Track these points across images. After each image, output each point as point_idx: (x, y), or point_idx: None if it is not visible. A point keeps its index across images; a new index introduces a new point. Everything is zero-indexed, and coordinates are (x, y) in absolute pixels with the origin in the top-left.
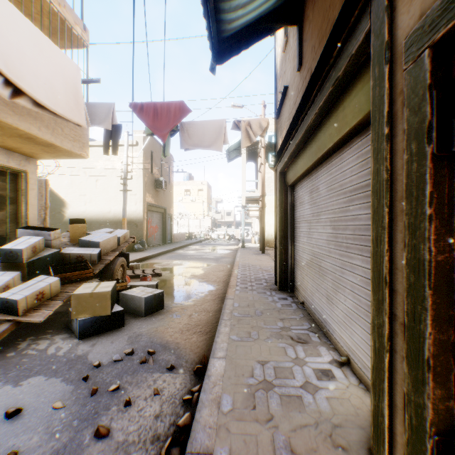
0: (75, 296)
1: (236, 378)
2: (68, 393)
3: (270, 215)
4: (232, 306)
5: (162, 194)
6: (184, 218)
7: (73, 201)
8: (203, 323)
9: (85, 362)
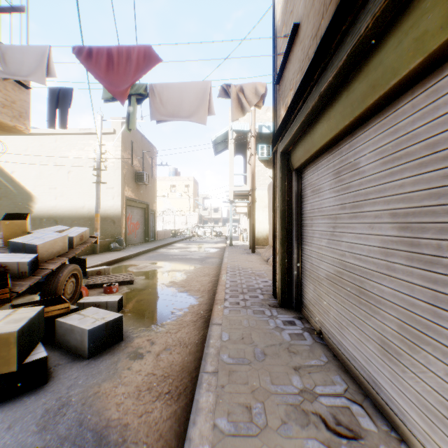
0: None
1: None
2: None
3: (260, 211)
4: (220, 340)
5: (144, 188)
6: (170, 214)
7: (42, 195)
8: (176, 370)
9: None
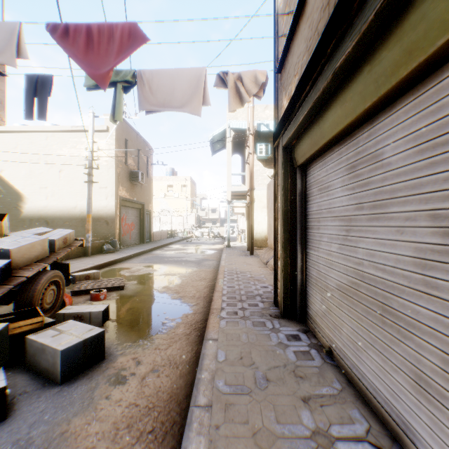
0: None
1: None
2: None
3: (258, 212)
4: (215, 361)
5: (139, 188)
6: (167, 215)
7: (32, 195)
8: (163, 399)
9: None
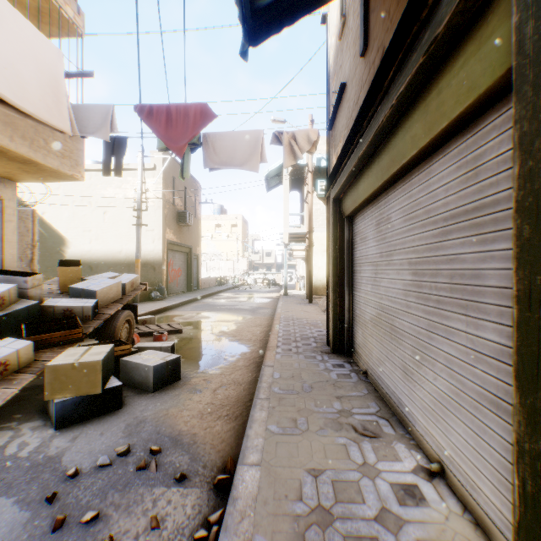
0: (51, 369)
1: (276, 503)
2: (19, 527)
3: (319, 256)
4: (272, 378)
5: (186, 230)
6: (214, 259)
7: (75, 238)
8: (232, 401)
9: (57, 468)
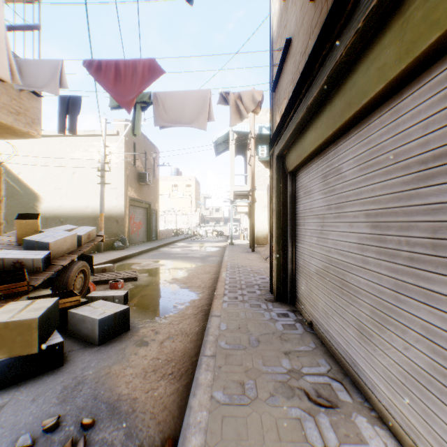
0: None
1: None
2: None
3: (260, 211)
4: (218, 329)
5: (146, 188)
6: (171, 214)
7: (48, 195)
8: (178, 355)
9: None
